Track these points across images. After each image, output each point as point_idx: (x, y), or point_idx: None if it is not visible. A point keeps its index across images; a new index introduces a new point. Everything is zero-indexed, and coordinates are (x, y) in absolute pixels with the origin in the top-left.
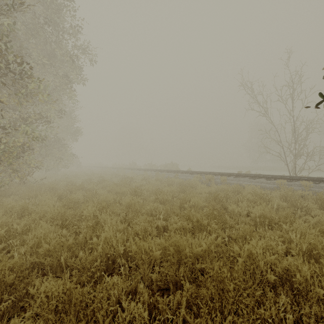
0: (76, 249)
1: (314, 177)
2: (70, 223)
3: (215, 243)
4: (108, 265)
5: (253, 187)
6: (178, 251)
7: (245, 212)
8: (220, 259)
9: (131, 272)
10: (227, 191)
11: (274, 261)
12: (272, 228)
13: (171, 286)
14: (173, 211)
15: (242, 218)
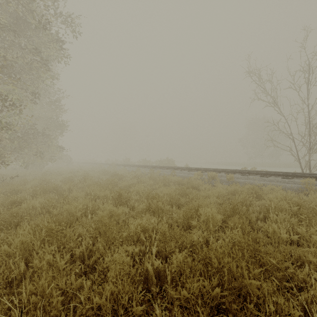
0: None
1: None
2: None
3: None
4: None
5: (272, 188)
6: None
7: (295, 238)
8: None
9: None
10: (245, 195)
11: None
12: None
13: None
14: (174, 235)
15: (298, 253)
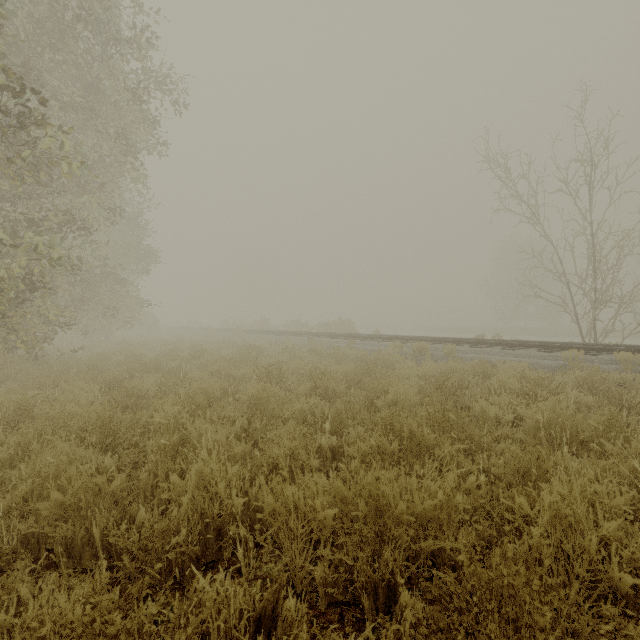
0: (133, 502)
1: (637, 346)
2: (120, 440)
3: (463, 488)
4: (207, 540)
5: (514, 366)
6: (378, 509)
7: (510, 417)
8: (472, 527)
9: (261, 558)
10: (462, 373)
11: (615, 534)
12: (576, 452)
13: (365, 603)
14: (352, 414)
15: (505, 431)
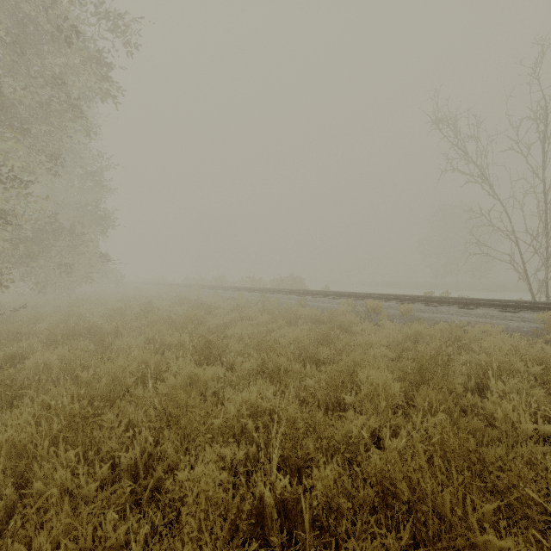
0: None
1: None
2: None
3: None
4: None
5: (486, 330)
6: None
7: (547, 429)
8: None
9: None
10: (440, 344)
11: None
12: None
13: None
14: (312, 425)
15: None
